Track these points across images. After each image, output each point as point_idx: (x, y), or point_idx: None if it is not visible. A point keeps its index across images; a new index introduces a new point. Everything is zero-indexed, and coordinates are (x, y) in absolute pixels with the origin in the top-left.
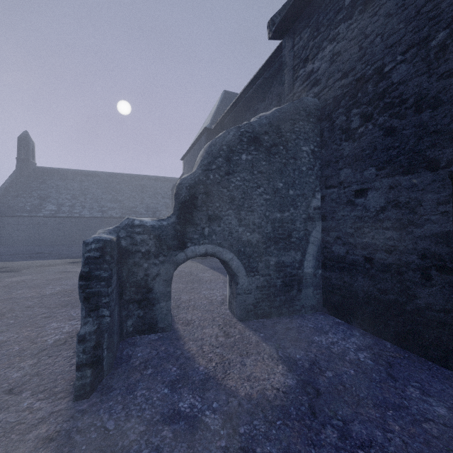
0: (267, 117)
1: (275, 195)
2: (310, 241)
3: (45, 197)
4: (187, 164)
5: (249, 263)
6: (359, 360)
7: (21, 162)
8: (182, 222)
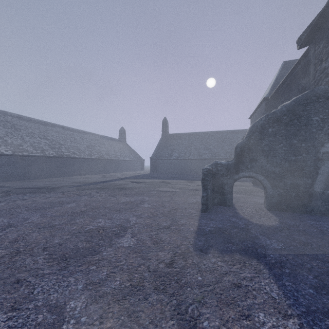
0: (286, 106)
1: (291, 147)
2: (319, 172)
3: (173, 149)
4: (253, 122)
5: (273, 182)
6: (325, 230)
7: (163, 132)
8: (237, 162)
